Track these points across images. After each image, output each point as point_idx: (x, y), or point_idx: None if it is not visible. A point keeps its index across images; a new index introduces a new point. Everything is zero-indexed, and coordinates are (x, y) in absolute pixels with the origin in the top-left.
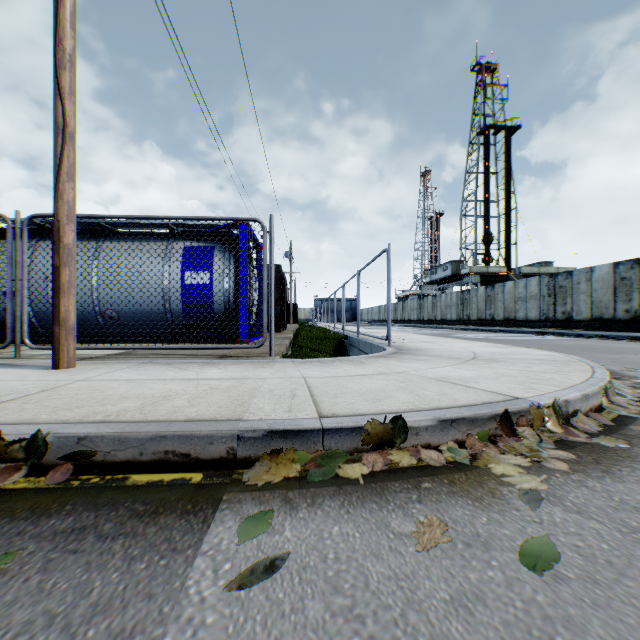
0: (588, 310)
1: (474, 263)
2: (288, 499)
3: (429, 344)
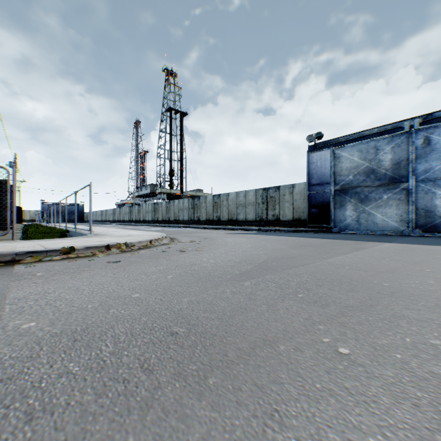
0: (205, 216)
1: (162, 187)
2: (37, 263)
3: (115, 232)
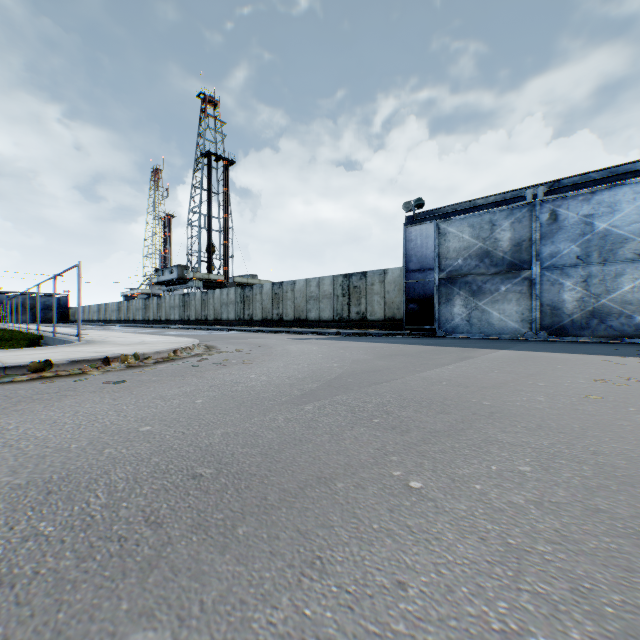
0: (261, 313)
1: (196, 270)
2: None
3: (120, 338)
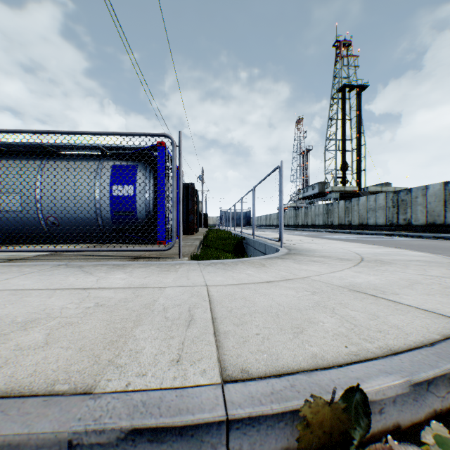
0: (424, 217)
1: (335, 184)
2: None
3: (313, 245)
